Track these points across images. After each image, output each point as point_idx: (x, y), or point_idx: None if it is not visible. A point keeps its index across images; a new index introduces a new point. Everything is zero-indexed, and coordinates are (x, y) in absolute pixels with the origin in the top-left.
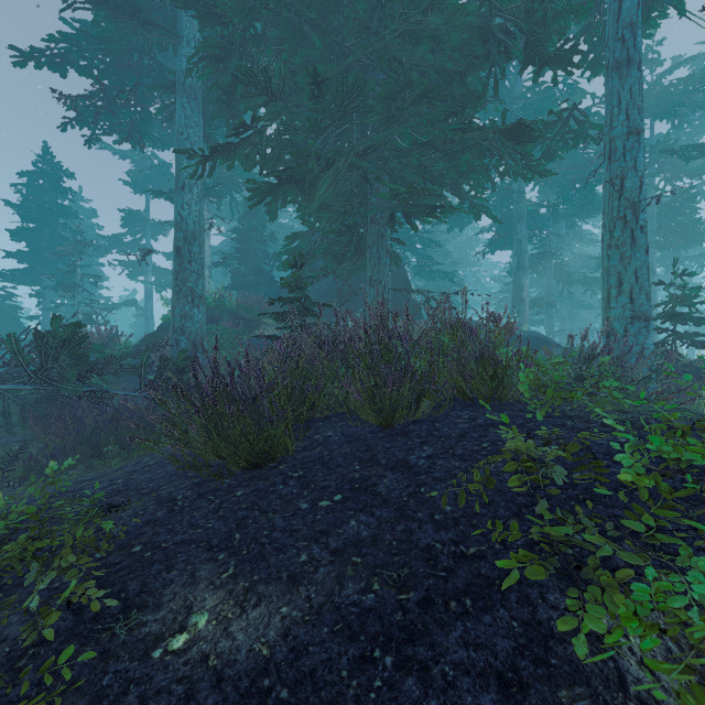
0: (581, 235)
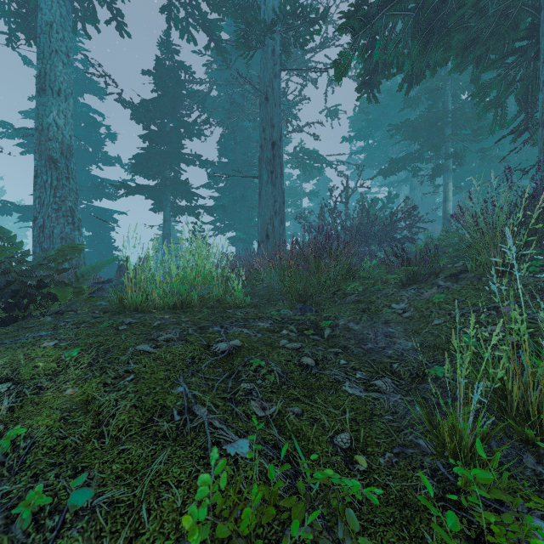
0: None
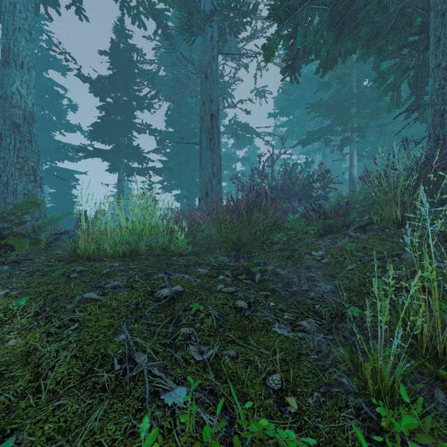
0: None
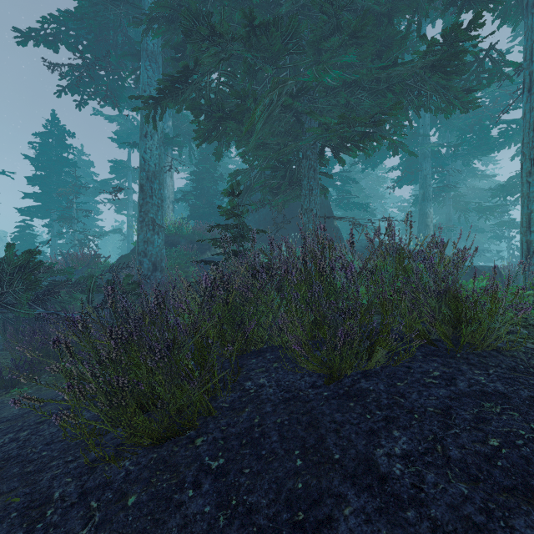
0: (474, 171)
